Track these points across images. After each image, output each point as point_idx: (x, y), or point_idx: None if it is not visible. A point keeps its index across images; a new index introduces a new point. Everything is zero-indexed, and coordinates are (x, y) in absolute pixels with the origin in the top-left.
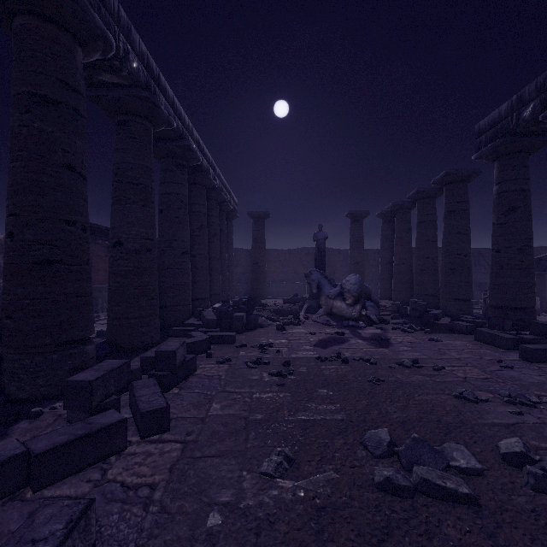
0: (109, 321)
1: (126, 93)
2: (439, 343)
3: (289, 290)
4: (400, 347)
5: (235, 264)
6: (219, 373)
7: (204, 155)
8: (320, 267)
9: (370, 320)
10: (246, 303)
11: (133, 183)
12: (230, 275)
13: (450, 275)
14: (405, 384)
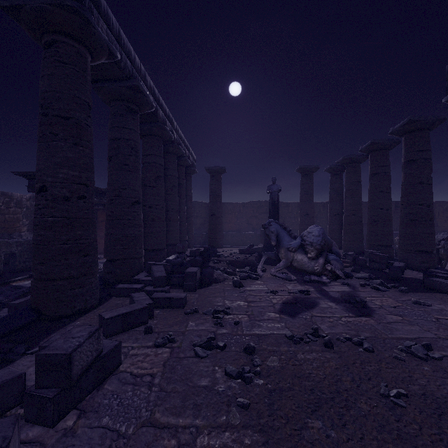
0: (32, 283)
1: (47, 1)
2: (429, 308)
3: (243, 239)
4: (386, 315)
5: (195, 216)
6: (152, 370)
7: (160, 106)
8: (273, 218)
9: (334, 275)
10: (203, 253)
11: (62, 116)
12: (189, 226)
13: (412, 226)
14: (445, 404)
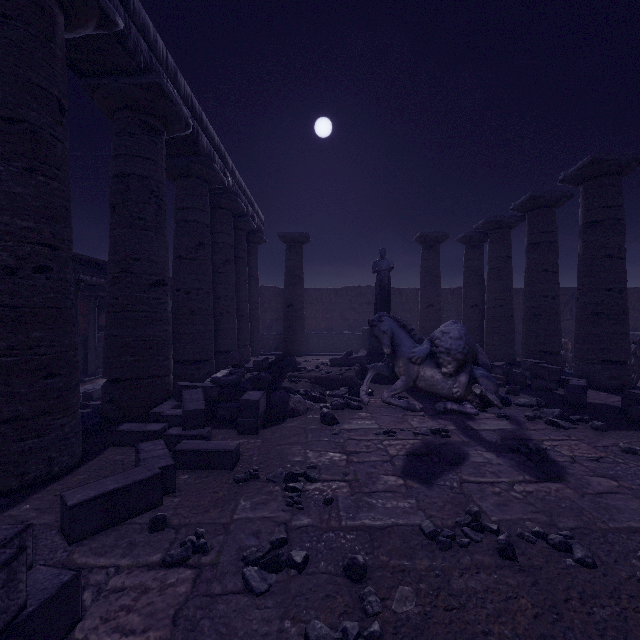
0: None
1: None
2: None
3: (335, 342)
4: (588, 478)
5: (264, 308)
6: (146, 638)
7: (204, 130)
8: (382, 310)
9: (483, 401)
10: (274, 365)
11: (0, 115)
12: (254, 322)
13: (595, 323)
14: None
